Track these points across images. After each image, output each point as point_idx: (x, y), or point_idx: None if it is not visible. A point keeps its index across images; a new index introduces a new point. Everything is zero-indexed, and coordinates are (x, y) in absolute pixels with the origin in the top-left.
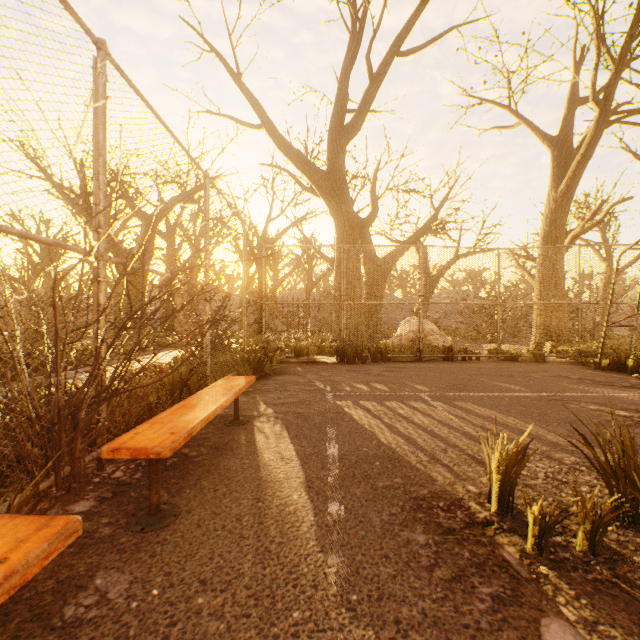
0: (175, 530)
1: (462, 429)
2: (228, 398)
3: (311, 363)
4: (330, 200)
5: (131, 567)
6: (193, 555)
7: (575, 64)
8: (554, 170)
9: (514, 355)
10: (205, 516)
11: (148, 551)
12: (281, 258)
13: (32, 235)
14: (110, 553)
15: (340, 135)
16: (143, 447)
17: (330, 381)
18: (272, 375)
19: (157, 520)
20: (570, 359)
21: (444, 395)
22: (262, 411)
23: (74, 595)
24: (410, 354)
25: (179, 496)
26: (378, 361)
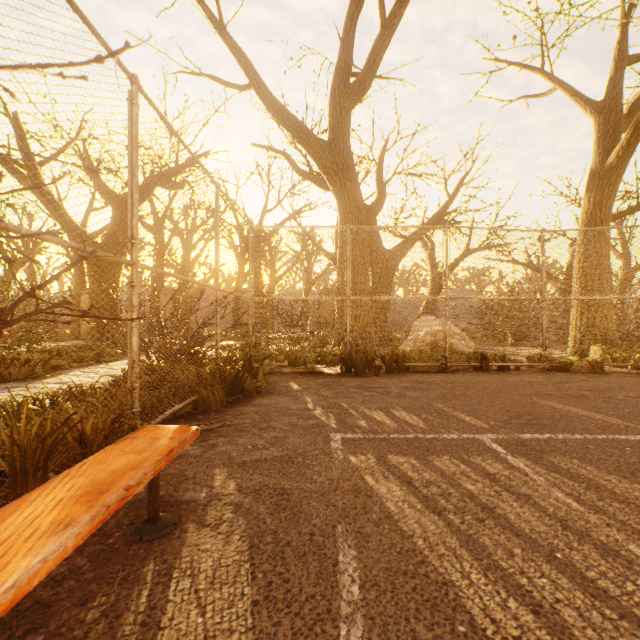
0: None
1: (633, 557)
2: (45, 556)
3: (309, 375)
4: (332, 176)
5: None
6: None
7: (624, 15)
8: (599, 141)
9: (564, 364)
10: None
11: None
12: (271, 242)
13: None
14: None
15: (344, 96)
16: None
17: (335, 407)
18: (254, 396)
19: None
20: (631, 368)
21: (519, 439)
22: (216, 486)
23: None
24: (433, 362)
25: None
26: (393, 371)
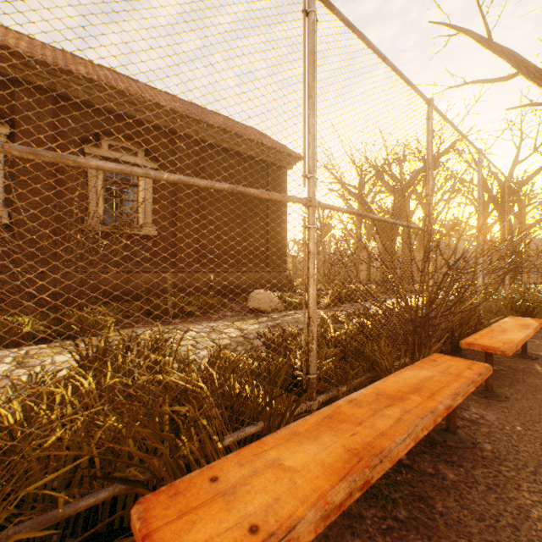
0: (511, 405)
1: None
2: (529, 331)
3: None
4: None
5: (490, 411)
6: (536, 422)
7: None
8: None
9: None
10: (532, 405)
11: (497, 408)
12: None
13: (409, 225)
14: (470, 401)
15: None
16: (489, 346)
17: None
18: None
19: (493, 395)
20: None
21: None
22: None
23: (463, 410)
24: None
25: (500, 389)
26: None
